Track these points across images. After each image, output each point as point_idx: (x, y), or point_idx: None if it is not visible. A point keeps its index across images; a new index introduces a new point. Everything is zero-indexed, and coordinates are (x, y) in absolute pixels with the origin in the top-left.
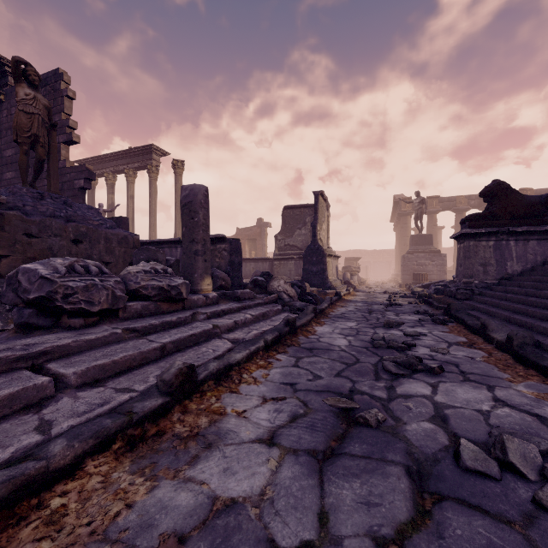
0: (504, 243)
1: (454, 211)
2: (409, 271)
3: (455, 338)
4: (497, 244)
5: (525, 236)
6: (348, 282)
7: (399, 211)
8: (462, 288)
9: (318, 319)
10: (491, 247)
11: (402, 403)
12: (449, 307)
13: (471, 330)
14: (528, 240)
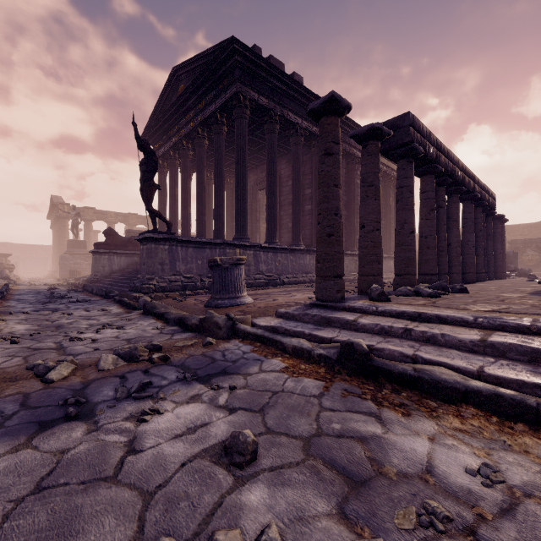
0: (112, 257)
1: (106, 222)
2: (67, 268)
3: (82, 295)
4: (109, 257)
5: (121, 255)
6: (8, 277)
7: (57, 213)
8: (93, 278)
9: (9, 295)
10: (107, 259)
11: (59, 301)
12: (84, 286)
13: (90, 293)
14: (122, 256)
